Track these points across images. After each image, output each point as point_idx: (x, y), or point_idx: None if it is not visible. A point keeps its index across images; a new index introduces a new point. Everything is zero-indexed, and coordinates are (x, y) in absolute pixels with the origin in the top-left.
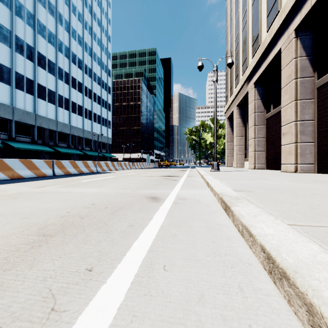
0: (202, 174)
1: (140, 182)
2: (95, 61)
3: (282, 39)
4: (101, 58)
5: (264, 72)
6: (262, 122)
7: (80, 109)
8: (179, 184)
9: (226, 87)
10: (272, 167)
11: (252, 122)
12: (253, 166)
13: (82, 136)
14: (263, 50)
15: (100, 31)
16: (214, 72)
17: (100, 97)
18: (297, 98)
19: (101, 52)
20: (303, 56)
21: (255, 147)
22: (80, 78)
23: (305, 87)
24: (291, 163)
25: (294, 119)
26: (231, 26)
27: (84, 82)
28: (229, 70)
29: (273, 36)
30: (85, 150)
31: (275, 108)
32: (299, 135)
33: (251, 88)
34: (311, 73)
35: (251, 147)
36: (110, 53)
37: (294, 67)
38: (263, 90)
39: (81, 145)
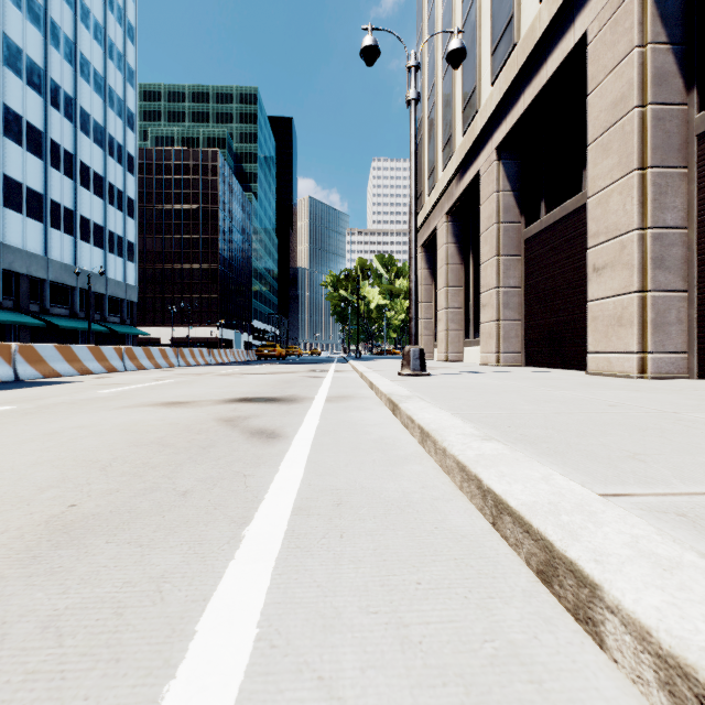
0: (387, 393)
1: (7, 476)
2: (87, 80)
3: (591, 4)
4: (106, 77)
5: (527, 113)
6: (516, 248)
7: (35, 201)
8: (266, 518)
9: (420, 172)
10: (545, 360)
11: (493, 248)
12: (494, 359)
13: (43, 275)
14: (530, 50)
15: (101, 5)
16: (411, 72)
17: (101, 177)
18: (645, 163)
19: (106, 60)
20: (661, 42)
21: (501, 311)
22: (35, 115)
23: (666, 133)
24: (626, 350)
25: (638, 222)
26: (433, 26)
27: (51, 129)
28: (428, 131)
29: (563, 3)
30: (52, 316)
31: (553, 210)
32: (650, 269)
33: (488, 162)
34: (680, 93)
35: (490, 310)
36: (133, 69)
37: (638, 72)
38: (518, 168)
39: (39, 300)
